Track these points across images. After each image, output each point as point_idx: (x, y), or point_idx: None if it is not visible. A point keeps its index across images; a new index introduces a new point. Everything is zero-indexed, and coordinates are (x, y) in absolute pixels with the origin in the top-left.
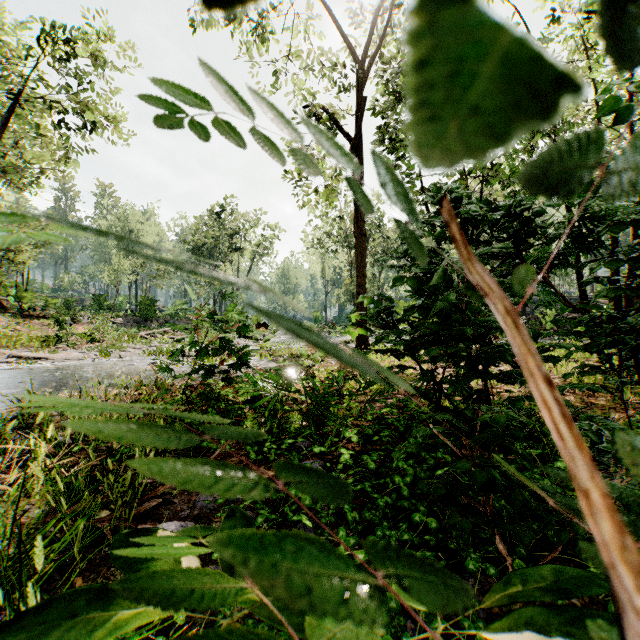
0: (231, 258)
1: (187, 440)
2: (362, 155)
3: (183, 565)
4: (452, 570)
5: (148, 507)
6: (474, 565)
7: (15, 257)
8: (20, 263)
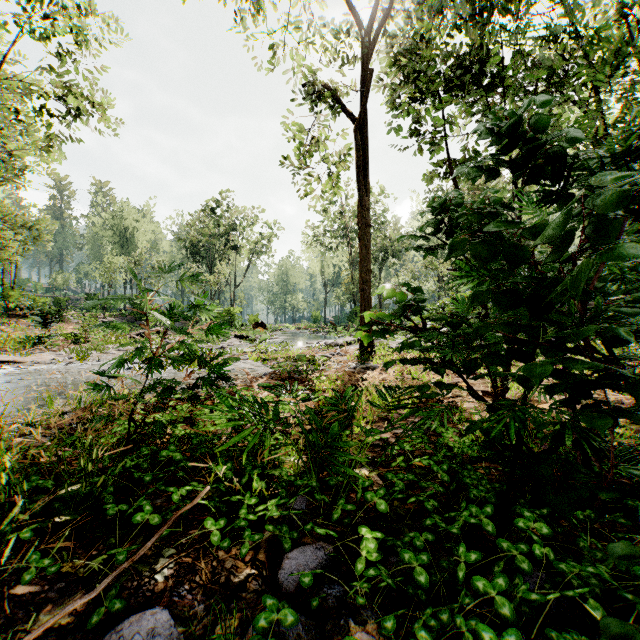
0: (228, 256)
1: None
2: (366, 138)
3: None
4: None
5: None
6: None
7: None
8: (4, 260)
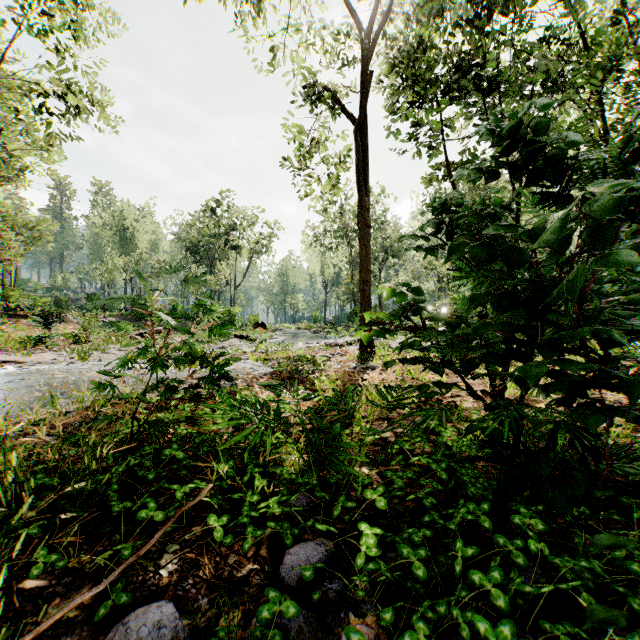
0: (228, 257)
1: None
2: (366, 139)
3: None
4: None
5: None
6: None
7: None
8: (5, 260)
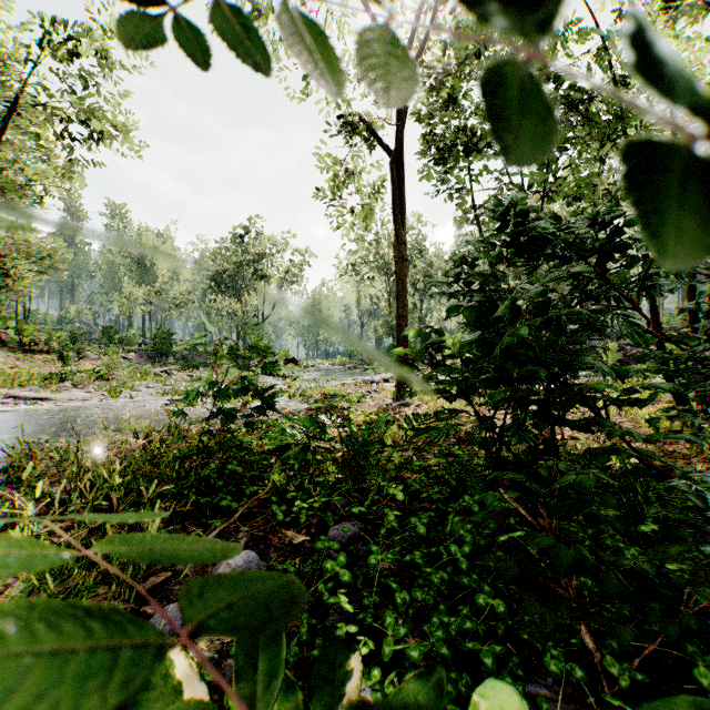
0: (256, 286)
1: (128, 666)
2: (403, 170)
3: (185, 696)
4: (524, 665)
5: (154, 583)
6: (556, 665)
7: (14, 285)
8: (20, 292)
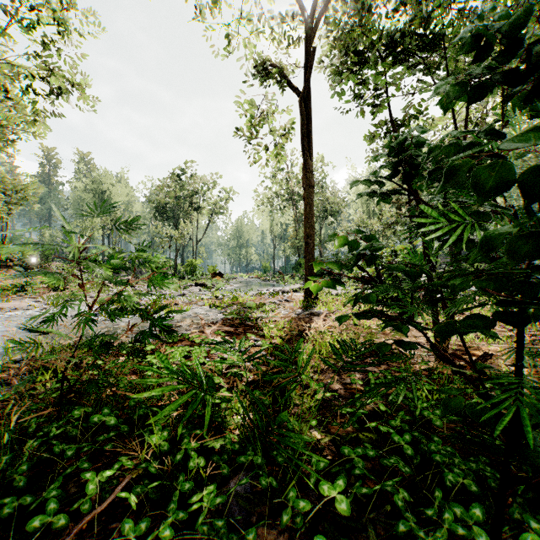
0: (191, 216)
1: None
2: (310, 109)
3: None
4: None
5: None
6: None
7: None
8: None
